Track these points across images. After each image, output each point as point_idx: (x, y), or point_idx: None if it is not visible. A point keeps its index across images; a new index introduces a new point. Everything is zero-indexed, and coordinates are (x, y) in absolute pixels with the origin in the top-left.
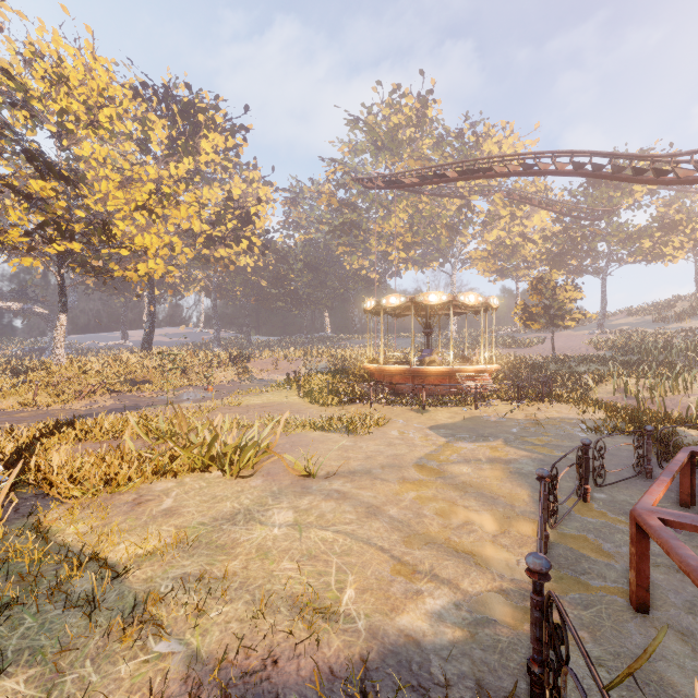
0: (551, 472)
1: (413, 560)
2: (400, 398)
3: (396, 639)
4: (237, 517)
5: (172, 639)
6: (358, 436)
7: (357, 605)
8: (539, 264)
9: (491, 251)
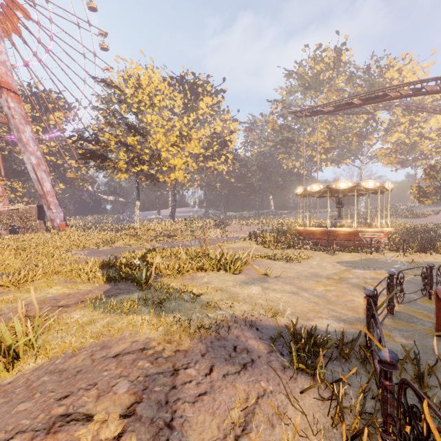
0: (398, 274)
1: (319, 308)
2: (319, 248)
3: (308, 326)
4: (236, 286)
5: (223, 311)
6: (292, 263)
7: (291, 316)
8: (435, 155)
9: (392, 149)
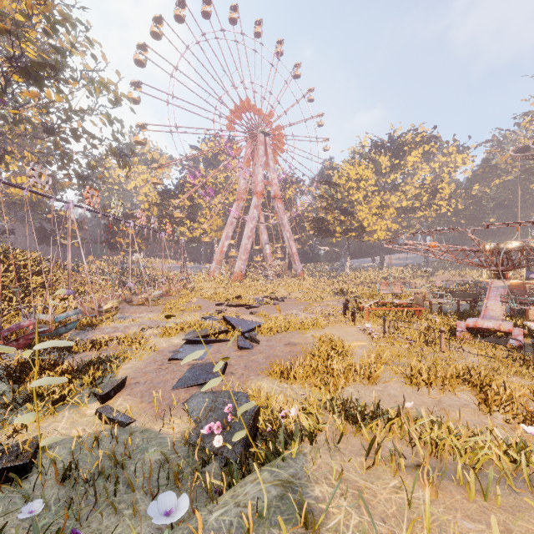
0: None
1: None
2: None
3: None
4: None
5: None
6: None
7: None
8: None
9: None
